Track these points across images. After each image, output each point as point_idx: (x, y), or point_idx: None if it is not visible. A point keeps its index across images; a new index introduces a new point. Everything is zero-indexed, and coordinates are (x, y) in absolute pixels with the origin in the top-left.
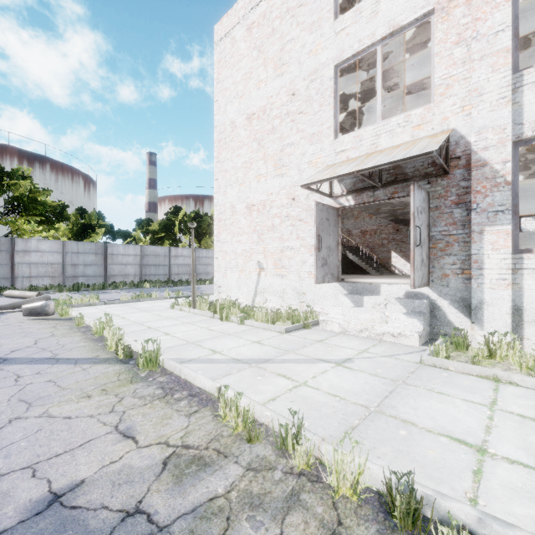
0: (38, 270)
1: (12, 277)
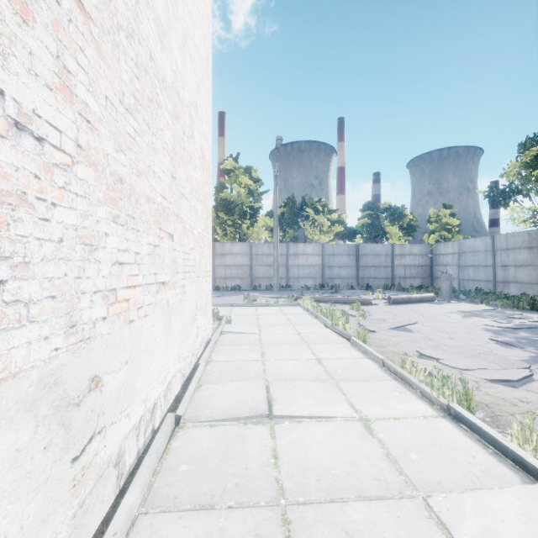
0: None
1: None
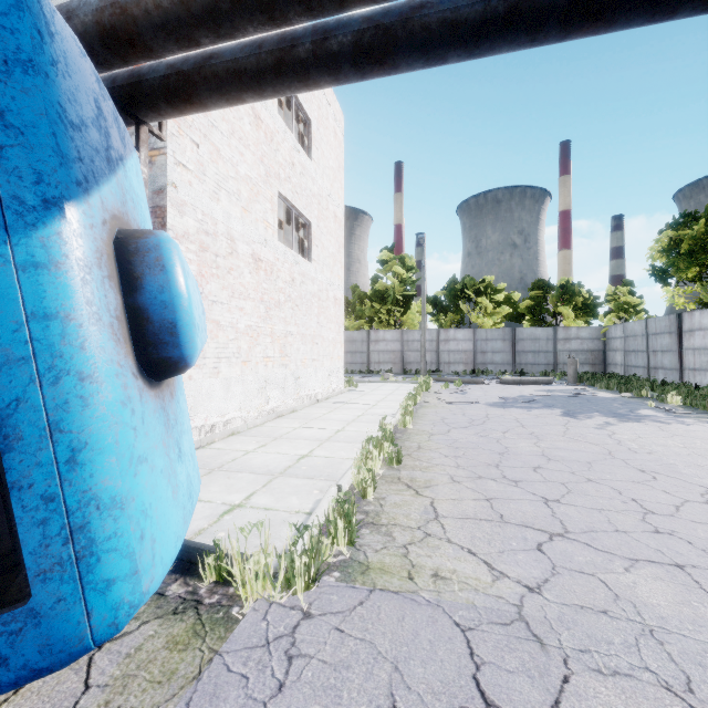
0: (700, 359)
1: (679, 368)
